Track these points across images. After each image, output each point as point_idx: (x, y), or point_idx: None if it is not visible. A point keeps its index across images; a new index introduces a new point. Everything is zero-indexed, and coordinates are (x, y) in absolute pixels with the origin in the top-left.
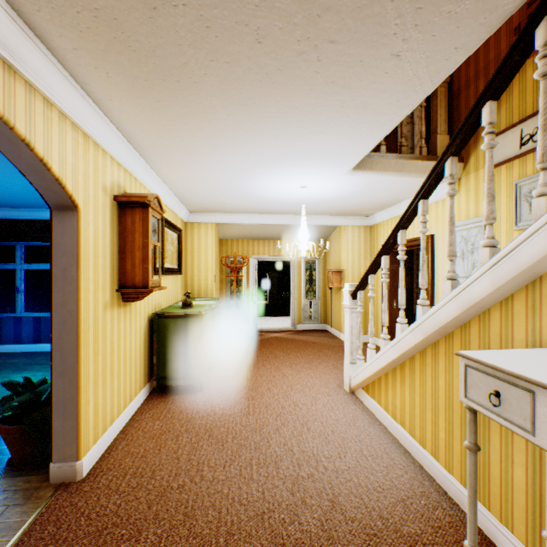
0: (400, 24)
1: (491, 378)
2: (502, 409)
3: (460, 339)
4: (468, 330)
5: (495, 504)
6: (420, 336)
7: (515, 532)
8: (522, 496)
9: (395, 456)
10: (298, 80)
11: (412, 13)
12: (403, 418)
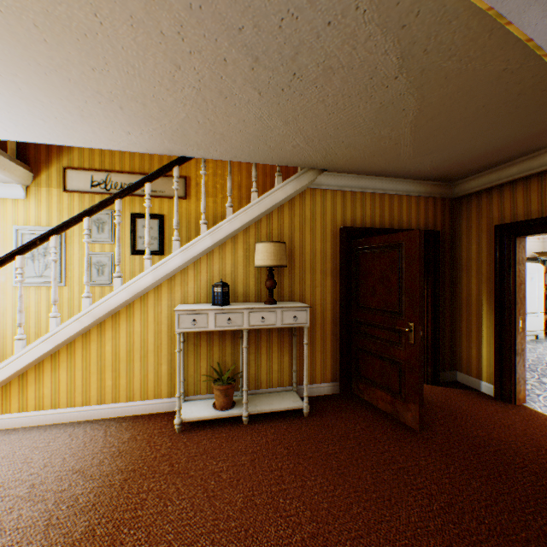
0: (151, 131)
1: (192, 315)
2: (197, 325)
3: (127, 314)
4: (134, 306)
5: (152, 393)
6: (90, 320)
7: (164, 396)
8: (167, 376)
9: (66, 429)
10: (68, 92)
11: (159, 133)
12: (59, 399)
